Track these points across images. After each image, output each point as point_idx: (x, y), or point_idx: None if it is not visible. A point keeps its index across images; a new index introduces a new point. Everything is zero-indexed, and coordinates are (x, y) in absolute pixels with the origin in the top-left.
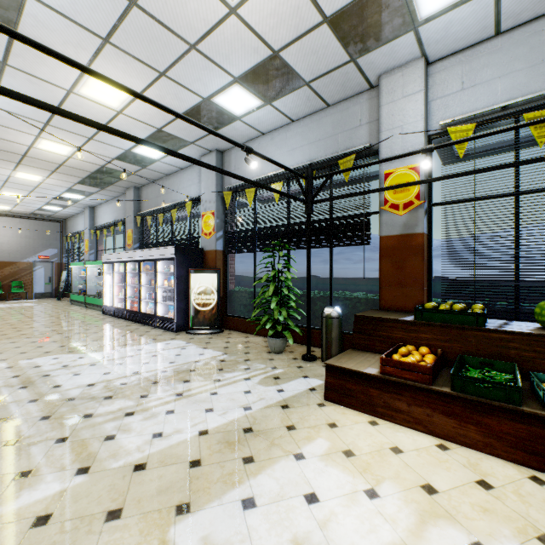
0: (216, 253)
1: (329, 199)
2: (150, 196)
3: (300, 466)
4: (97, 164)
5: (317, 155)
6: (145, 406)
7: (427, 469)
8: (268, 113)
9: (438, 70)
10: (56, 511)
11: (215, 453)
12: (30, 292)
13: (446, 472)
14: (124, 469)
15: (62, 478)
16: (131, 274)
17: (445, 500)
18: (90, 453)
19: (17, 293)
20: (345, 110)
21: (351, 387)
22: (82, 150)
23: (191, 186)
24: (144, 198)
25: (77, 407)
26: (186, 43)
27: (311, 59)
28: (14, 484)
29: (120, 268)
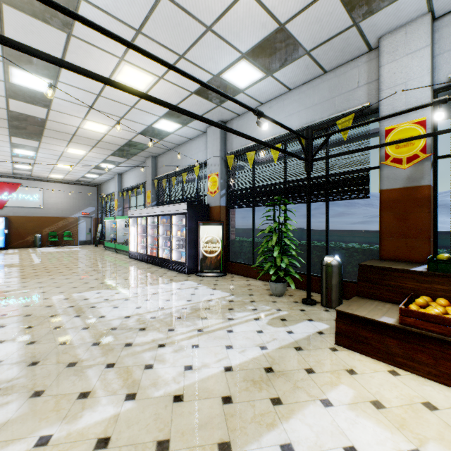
0: (220, 208)
1: (329, 157)
2: (164, 163)
3: (330, 413)
4: (125, 139)
5: (313, 118)
6: (173, 339)
7: None
8: (268, 84)
9: (446, 23)
10: (113, 435)
11: (243, 391)
12: (76, 240)
13: None
14: (165, 399)
15: (114, 402)
16: (151, 226)
17: None
18: (134, 380)
19: (67, 240)
20: (342, 74)
21: (364, 334)
22: (115, 128)
23: (198, 153)
24: (160, 165)
25: (119, 336)
26: (203, 26)
27: (314, 27)
28: (77, 403)
29: (142, 221)
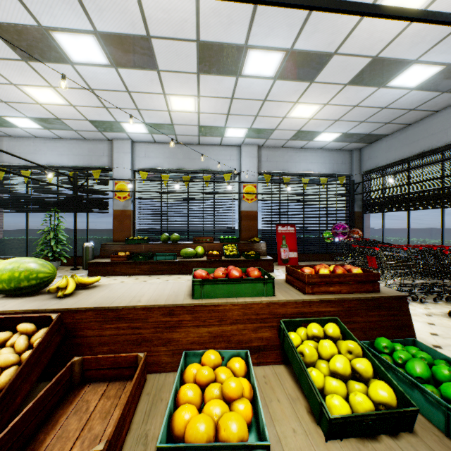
0: None
1: (87, 191)
2: None
3: None
4: None
5: (79, 162)
6: None
7: (123, 280)
8: (45, 132)
9: (137, 146)
10: None
11: None
12: None
13: (128, 279)
14: None
15: None
16: None
17: (126, 282)
18: None
19: None
20: (96, 145)
21: (100, 268)
22: None
23: None
24: None
25: None
26: None
27: (79, 125)
28: None
29: None
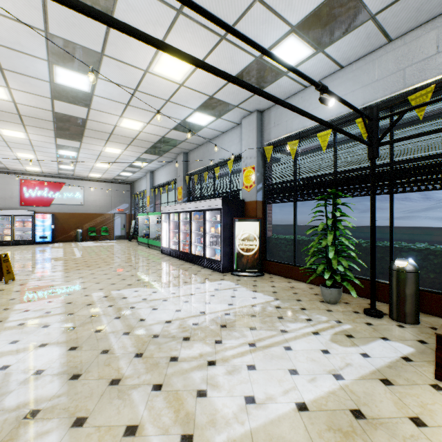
0: (257, 203)
1: (403, 139)
2: (195, 158)
3: None
4: (159, 135)
5: (373, 97)
6: (223, 355)
7: None
8: (317, 63)
9: None
10: None
11: None
12: (112, 235)
13: None
14: None
15: None
16: (183, 222)
17: None
18: (188, 413)
19: (104, 235)
20: (413, 40)
21: None
22: (149, 124)
23: (231, 147)
24: (191, 161)
25: (162, 346)
26: None
27: None
28: None
29: (174, 217)
